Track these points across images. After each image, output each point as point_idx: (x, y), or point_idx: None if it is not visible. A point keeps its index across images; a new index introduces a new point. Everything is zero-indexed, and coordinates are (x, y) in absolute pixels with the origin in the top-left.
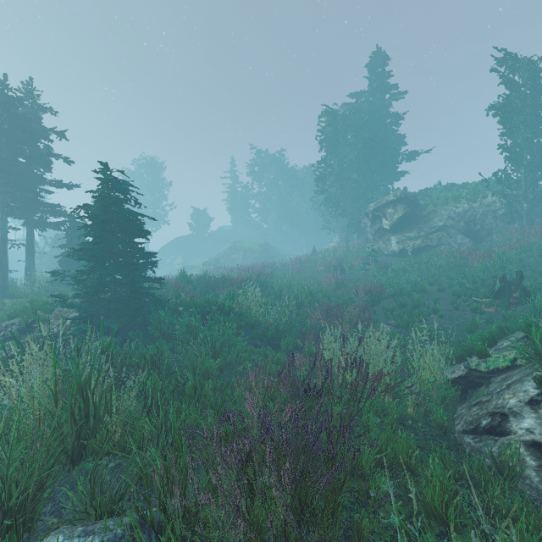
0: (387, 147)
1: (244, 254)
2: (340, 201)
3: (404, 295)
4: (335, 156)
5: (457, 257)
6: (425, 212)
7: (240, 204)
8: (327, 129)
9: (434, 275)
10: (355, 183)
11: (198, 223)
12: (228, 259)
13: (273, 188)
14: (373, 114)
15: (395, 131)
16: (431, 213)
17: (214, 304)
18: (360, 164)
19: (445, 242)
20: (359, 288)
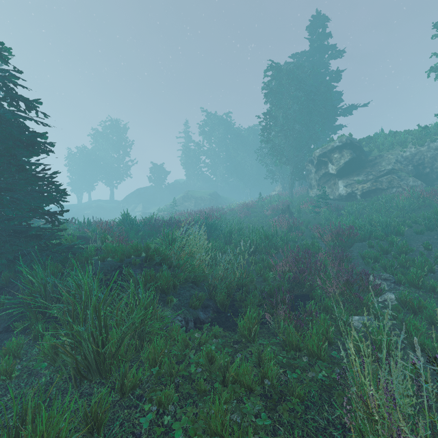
0: (328, 100)
1: (195, 202)
2: (284, 151)
3: (375, 238)
4: (280, 108)
5: (419, 198)
6: (371, 157)
7: (193, 160)
8: (271, 86)
9: (396, 217)
10: (298, 133)
11: (156, 176)
12: (181, 206)
13: (221, 145)
14: (315, 69)
15: (334, 87)
16: (377, 158)
17: (145, 250)
18: (303, 116)
19: (397, 185)
20: (314, 231)
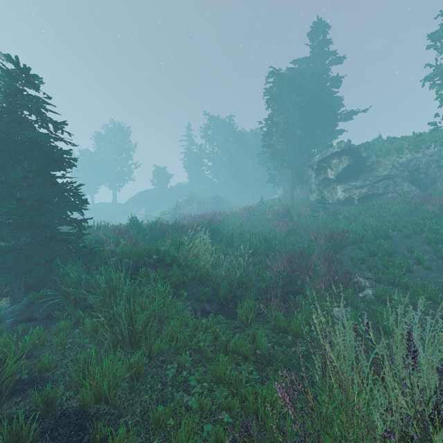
0: (328, 106)
1: (198, 205)
2: (285, 156)
3: (366, 241)
4: (281, 114)
5: (411, 204)
6: (368, 162)
7: (195, 163)
8: (272, 91)
9: (389, 221)
10: (299, 138)
11: (159, 179)
12: (184, 210)
13: (223, 149)
14: (315, 75)
15: (334, 93)
16: (375, 164)
17: (156, 253)
18: (304, 121)
19: (392, 190)
20: (312, 234)
